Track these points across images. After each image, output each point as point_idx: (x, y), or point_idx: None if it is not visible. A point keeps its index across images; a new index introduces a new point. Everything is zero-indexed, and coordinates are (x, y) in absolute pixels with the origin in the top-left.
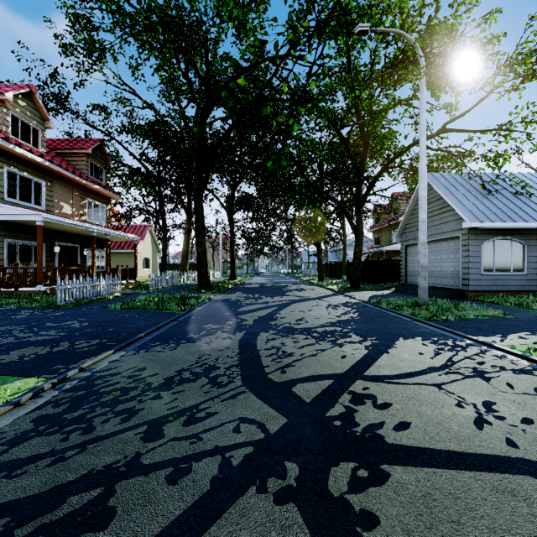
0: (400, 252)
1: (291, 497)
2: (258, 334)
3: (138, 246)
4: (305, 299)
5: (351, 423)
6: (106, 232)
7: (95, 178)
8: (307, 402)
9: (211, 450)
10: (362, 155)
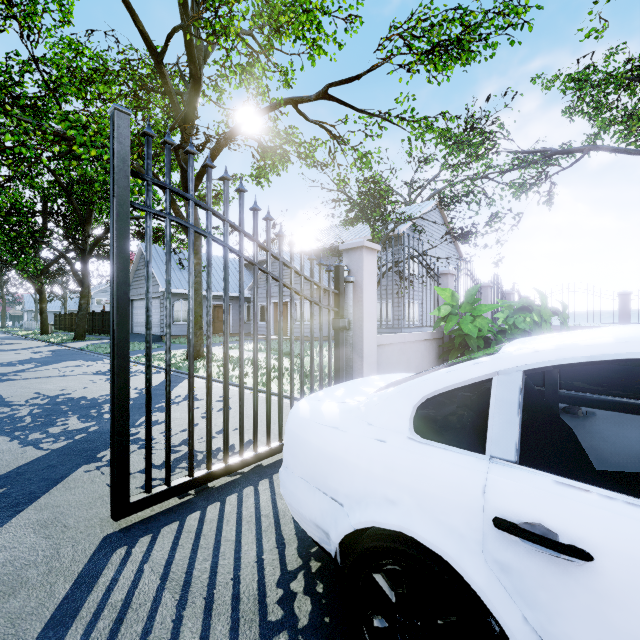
0: None
1: None
2: None
3: None
4: (6, 350)
5: None
6: None
7: None
8: None
9: None
10: (88, 210)
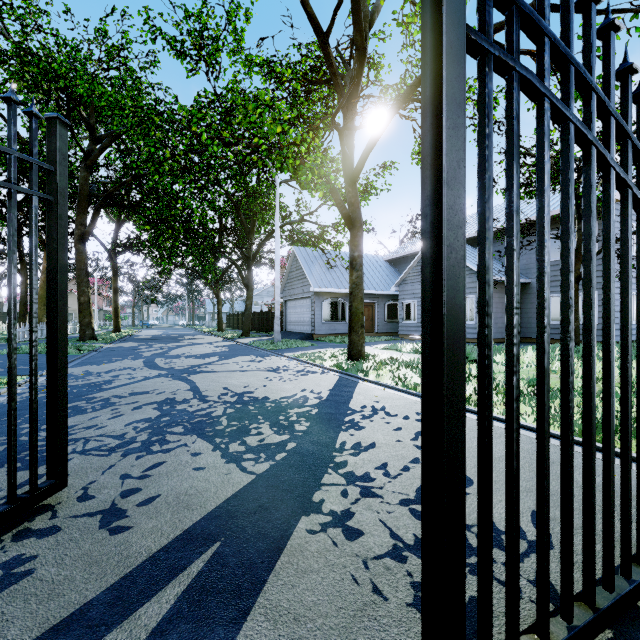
0: None
1: (169, 377)
2: (155, 359)
3: None
4: (197, 344)
5: (194, 370)
6: None
7: None
8: (179, 369)
9: (141, 376)
10: (251, 222)
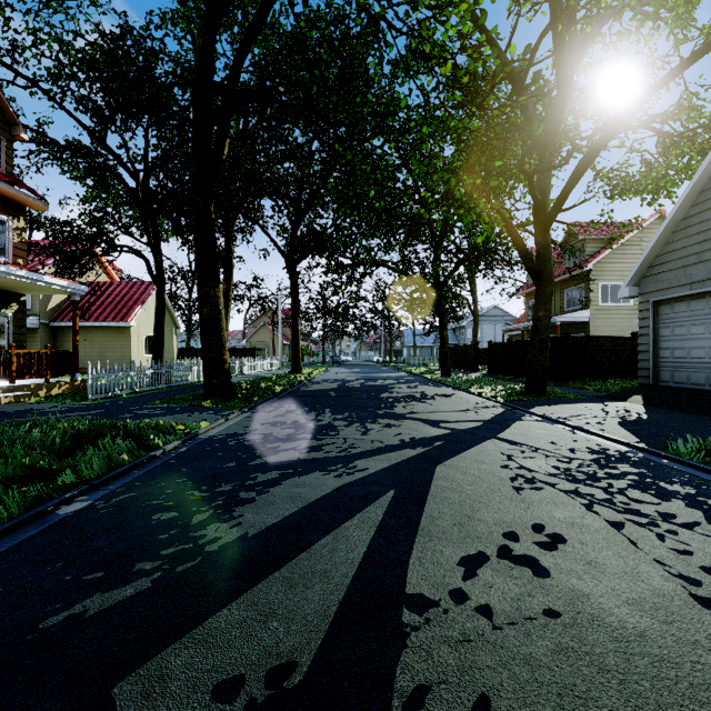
0: (585, 326)
1: None
2: None
3: (131, 315)
4: (457, 434)
5: None
6: None
7: None
8: None
9: None
10: (553, 111)
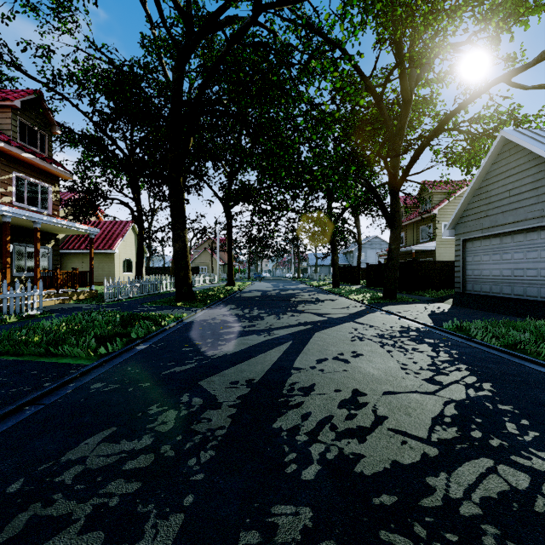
0: (433, 253)
1: None
2: None
3: (115, 245)
4: (331, 320)
5: None
6: (33, 218)
7: (29, 145)
8: None
9: None
10: (400, 117)
